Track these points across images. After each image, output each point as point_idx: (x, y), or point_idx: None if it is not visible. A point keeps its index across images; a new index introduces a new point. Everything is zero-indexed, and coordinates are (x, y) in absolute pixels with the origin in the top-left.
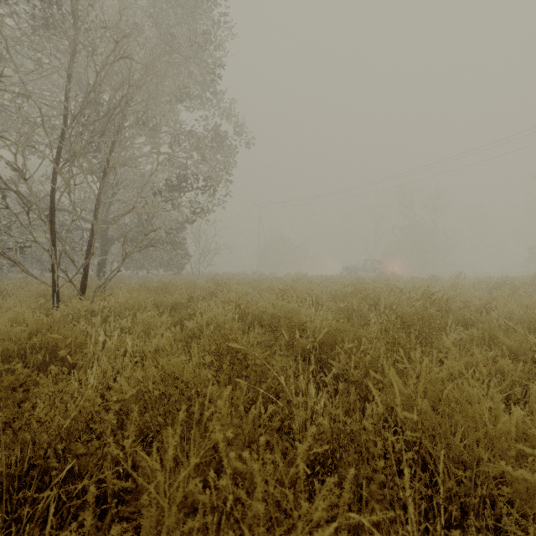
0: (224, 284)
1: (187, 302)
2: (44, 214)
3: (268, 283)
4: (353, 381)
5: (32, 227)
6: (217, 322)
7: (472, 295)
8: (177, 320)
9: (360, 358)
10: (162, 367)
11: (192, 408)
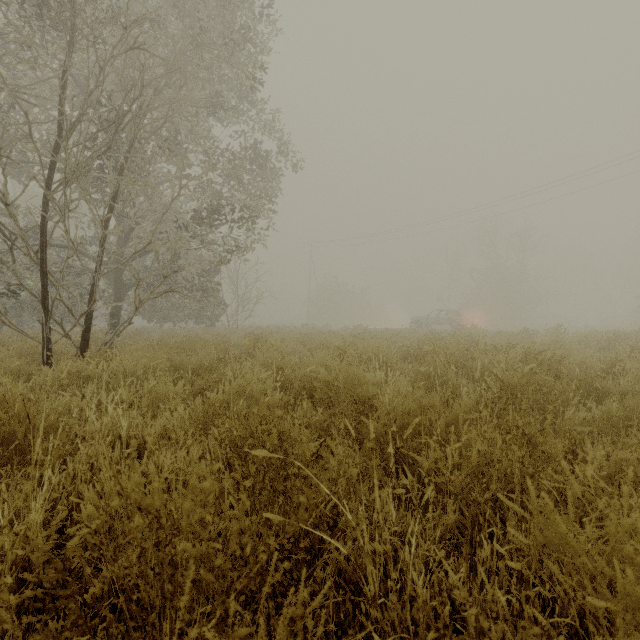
0: (266, 340)
1: (217, 363)
2: (33, 250)
3: (321, 338)
4: (455, 494)
5: (14, 266)
6: (251, 392)
7: (588, 354)
8: (198, 388)
9: (465, 458)
10: (127, 495)
11: (178, 578)
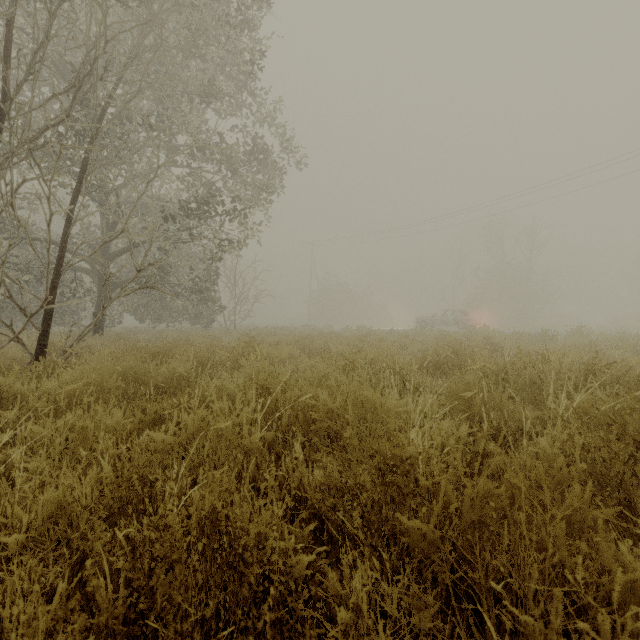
0: (257, 344)
1: (197, 373)
2: None
3: (322, 341)
4: None
5: None
6: (218, 429)
7: None
8: (152, 417)
9: None
10: None
11: None
